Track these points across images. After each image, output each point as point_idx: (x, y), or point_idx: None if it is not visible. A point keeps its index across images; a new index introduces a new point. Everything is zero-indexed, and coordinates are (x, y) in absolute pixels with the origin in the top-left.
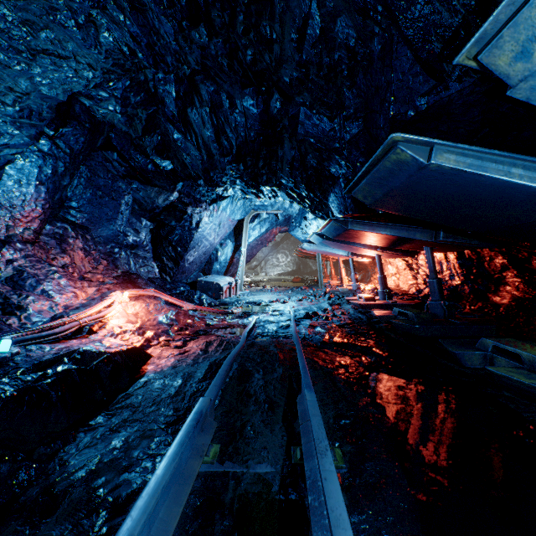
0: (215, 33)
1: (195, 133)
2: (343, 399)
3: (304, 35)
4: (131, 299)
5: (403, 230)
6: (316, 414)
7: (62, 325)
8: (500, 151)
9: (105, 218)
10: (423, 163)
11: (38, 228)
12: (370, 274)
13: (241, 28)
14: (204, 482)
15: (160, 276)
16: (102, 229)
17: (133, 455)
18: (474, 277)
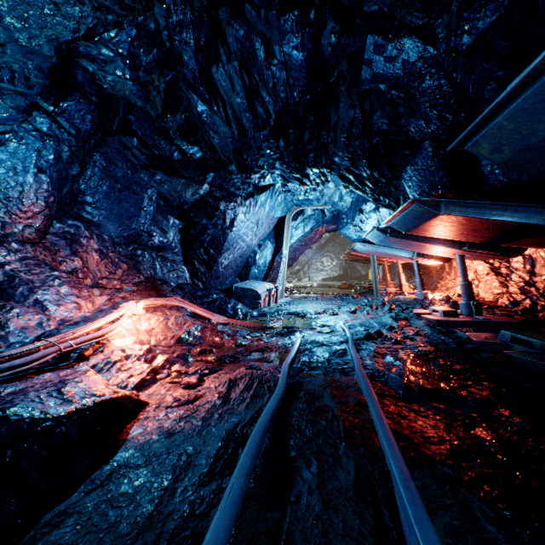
0: None
1: (223, 101)
2: None
3: None
4: (148, 310)
5: (534, 213)
6: None
7: (33, 352)
8: None
9: (125, 215)
10: None
11: (42, 225)
12: (435, 280)
13: None
14: None
15: (191, 282)
16: (123, 229)
17: None
18: None
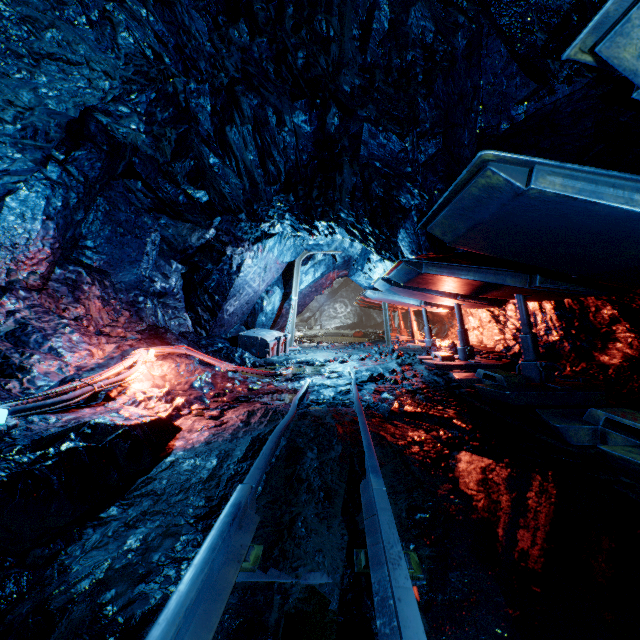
0: (259, 30)
1: (235, 157)
2: (419, 486)
3: (369, 31)
4: (157, 358)
5: (490, 274)
6: (385, 507)
7: (72, 390)
8: (620, 172)
9: (127, 260)
10: (520, 189)
11: (46, 272)
12: (447, 327)
13: (291, 24)
14: (242, 597)
15: (194, 330)
16: (124, 274)
17: (153, 559)
18: (576, 332)
